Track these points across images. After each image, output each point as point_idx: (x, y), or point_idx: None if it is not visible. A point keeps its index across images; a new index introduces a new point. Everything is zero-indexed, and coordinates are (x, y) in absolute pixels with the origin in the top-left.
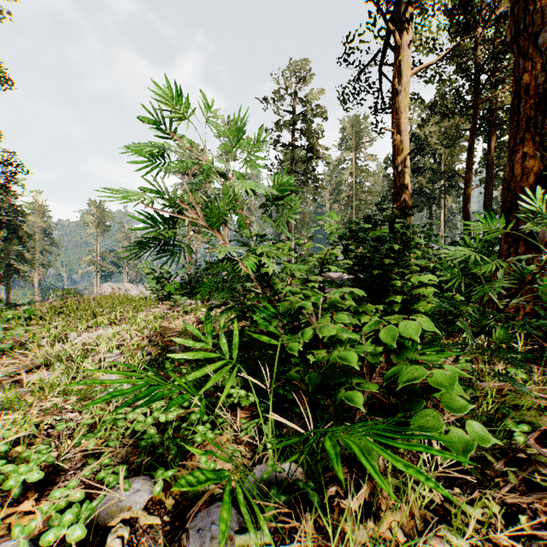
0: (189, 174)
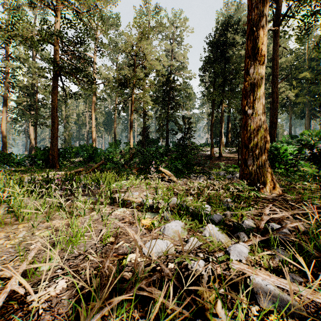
0: None
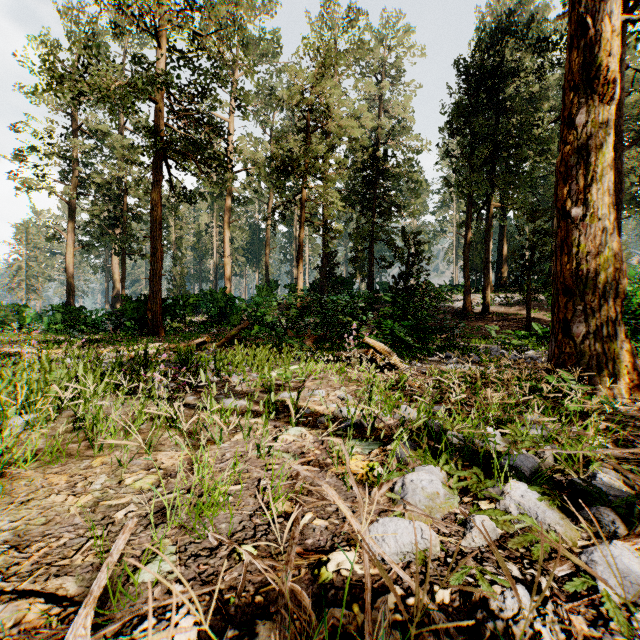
0: (26, 245)
